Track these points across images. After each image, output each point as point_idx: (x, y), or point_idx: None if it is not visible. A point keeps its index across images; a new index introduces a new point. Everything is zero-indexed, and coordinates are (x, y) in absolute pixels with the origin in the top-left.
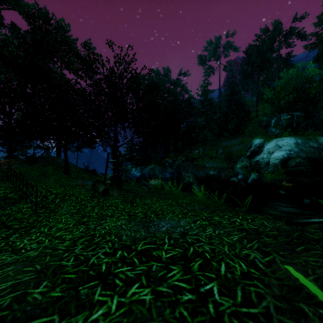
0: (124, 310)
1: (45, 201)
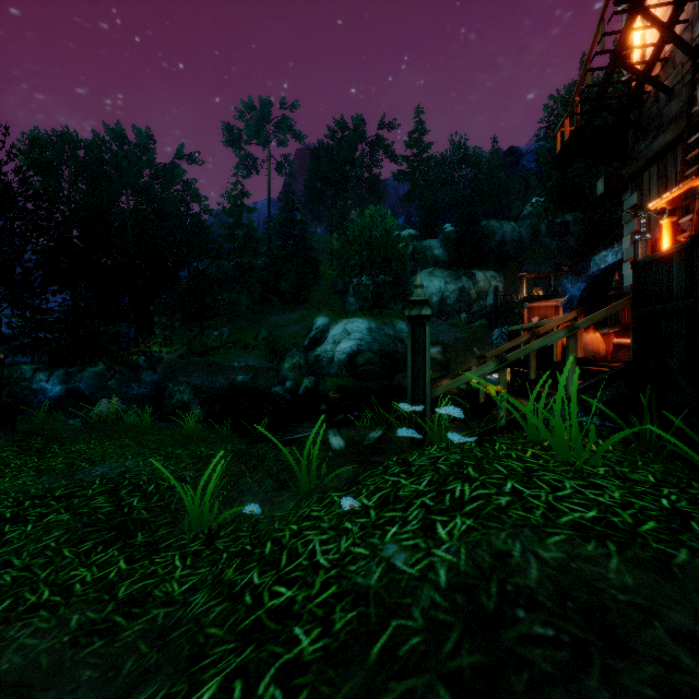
0: (41, 527)
1: None
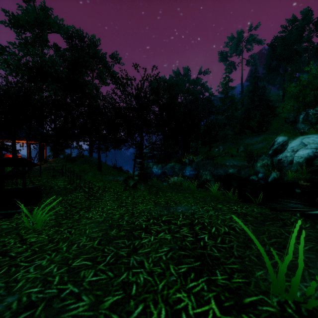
0: (157, 240)
1: (92, 191)
